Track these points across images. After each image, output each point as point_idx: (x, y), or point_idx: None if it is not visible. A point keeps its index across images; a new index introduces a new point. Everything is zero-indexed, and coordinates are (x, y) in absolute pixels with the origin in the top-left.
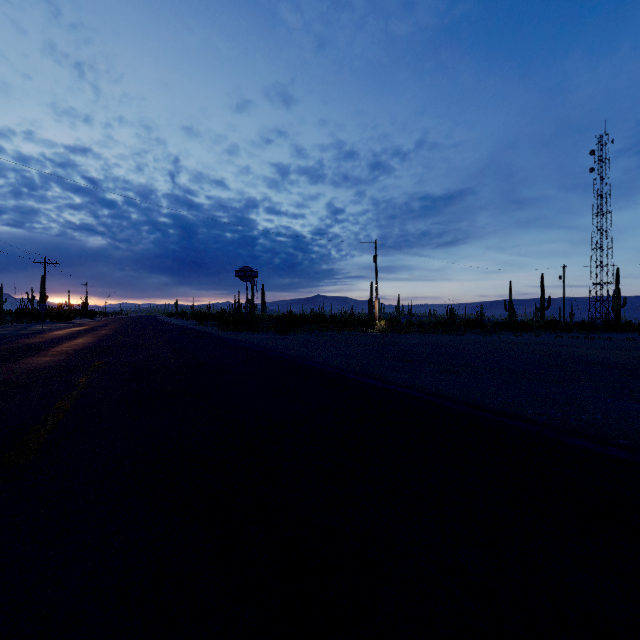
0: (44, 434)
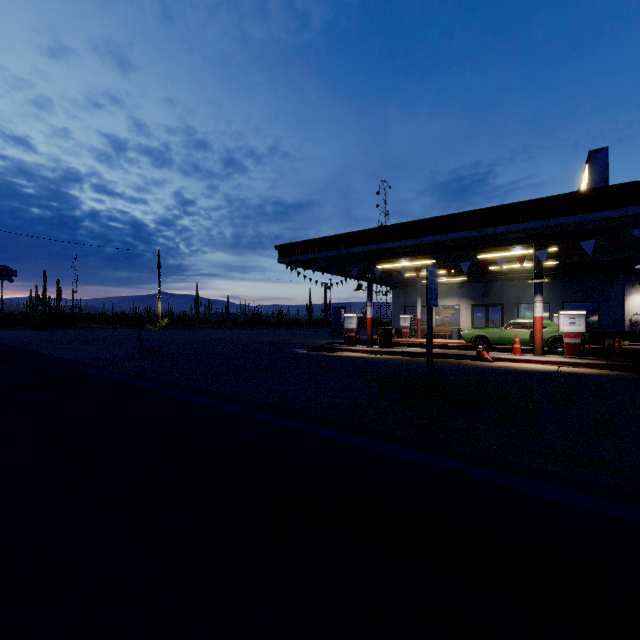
0: None
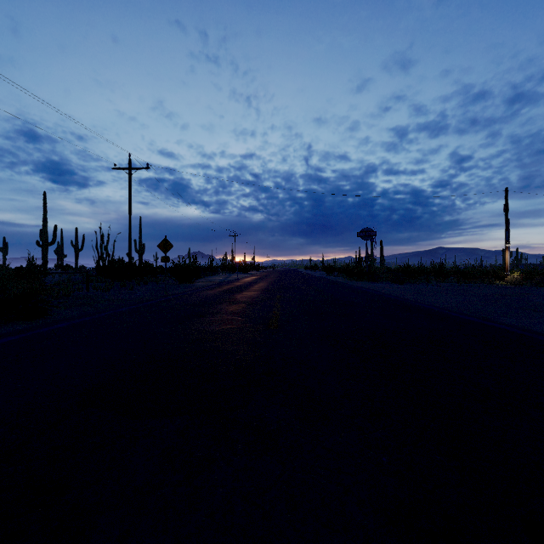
0: (276, 321)
